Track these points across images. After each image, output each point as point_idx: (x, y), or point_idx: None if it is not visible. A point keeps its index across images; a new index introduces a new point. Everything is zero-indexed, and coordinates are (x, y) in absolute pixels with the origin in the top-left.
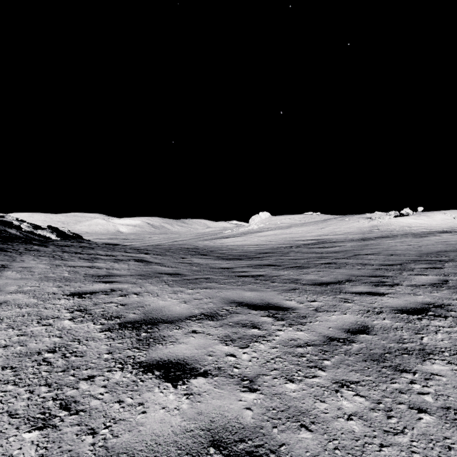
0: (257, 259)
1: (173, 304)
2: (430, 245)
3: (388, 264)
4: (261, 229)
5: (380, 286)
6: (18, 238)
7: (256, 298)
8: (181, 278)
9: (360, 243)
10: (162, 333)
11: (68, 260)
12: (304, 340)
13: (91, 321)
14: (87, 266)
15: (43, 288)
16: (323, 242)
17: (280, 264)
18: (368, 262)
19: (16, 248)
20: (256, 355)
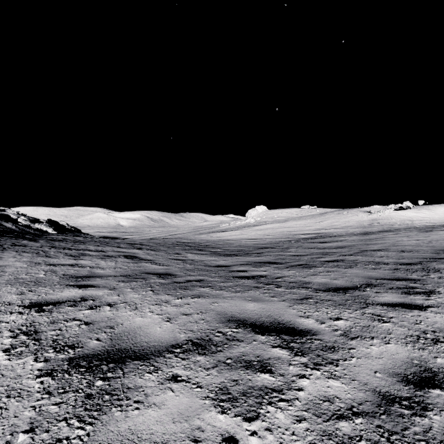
0: (256, 255)
1: (153, 323)
2: (440, 240)
3: (405, 263)
4: (258, 223)
5: (413, 294)
6: (12, 232)
7: (261, 314)
8: (170, 281)
9: (363, 237)
10: (127, 380)
11: (52, 257)
12: (345, 400)
13: (33, 354)
14: (69, 264)
15: (1, 295)
16: (323, 236)
17: (282, 261)
18: (380, 260)
19: (3, 243)
20: (273, 442)
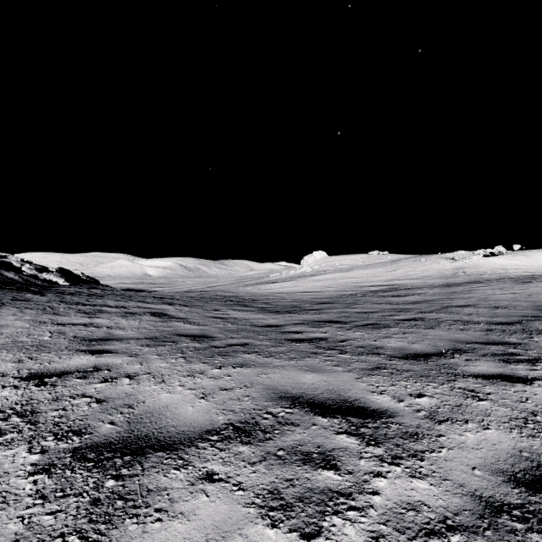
0: (314, 312)
1: (183, 400)
2: None
3: (501, 322)
4: (316, 272)
5: (514, 363)
6: (13, 284)
7: (322, 388)
8: (207, 345)
9: (445, 290)
10: (147, 479)
11: (61, 315)
12: (436, 509)
13: (27, 443)
14: (82, 324)
15: None
16: (396, 288)
17: (346, 320)
18: (468, 318)
19: (1, 296)
20: None
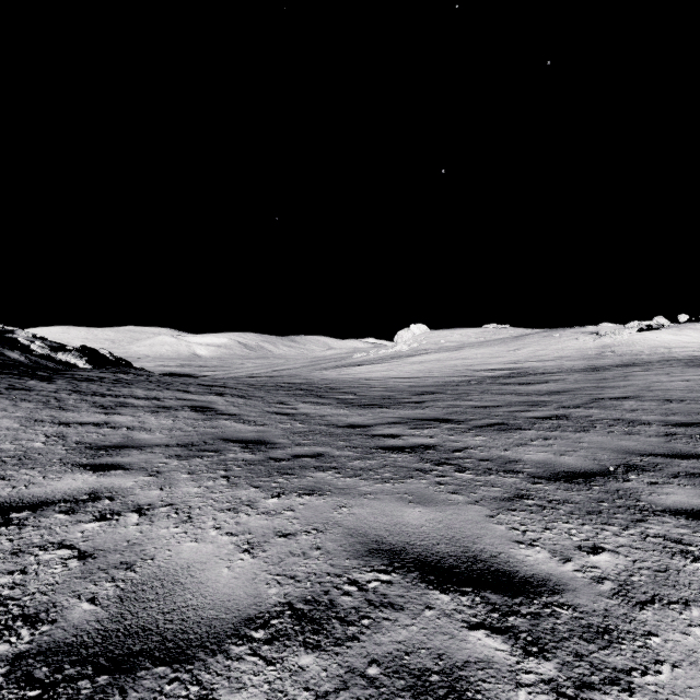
0: (414, 406)
1: (215, 556)
2: None
3: (682, 422)
4: (414, 351)
5: None
6: (16, 367)
7: (437, 535)
8: (263, 456)
9: (591, 375)
10: None
11: (68, 410)
12: None
13: None
14: (94, 423)
15: None
16: (523, 373)
17: (459, 418)
18: (633, 416)
19: None
20: None
